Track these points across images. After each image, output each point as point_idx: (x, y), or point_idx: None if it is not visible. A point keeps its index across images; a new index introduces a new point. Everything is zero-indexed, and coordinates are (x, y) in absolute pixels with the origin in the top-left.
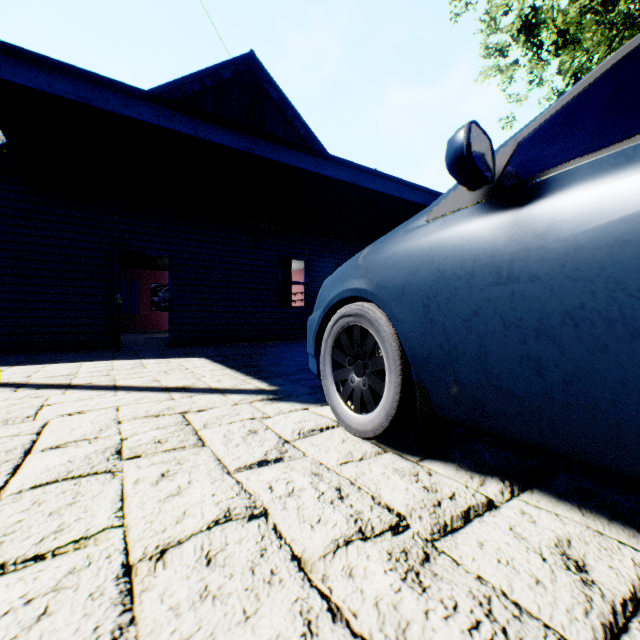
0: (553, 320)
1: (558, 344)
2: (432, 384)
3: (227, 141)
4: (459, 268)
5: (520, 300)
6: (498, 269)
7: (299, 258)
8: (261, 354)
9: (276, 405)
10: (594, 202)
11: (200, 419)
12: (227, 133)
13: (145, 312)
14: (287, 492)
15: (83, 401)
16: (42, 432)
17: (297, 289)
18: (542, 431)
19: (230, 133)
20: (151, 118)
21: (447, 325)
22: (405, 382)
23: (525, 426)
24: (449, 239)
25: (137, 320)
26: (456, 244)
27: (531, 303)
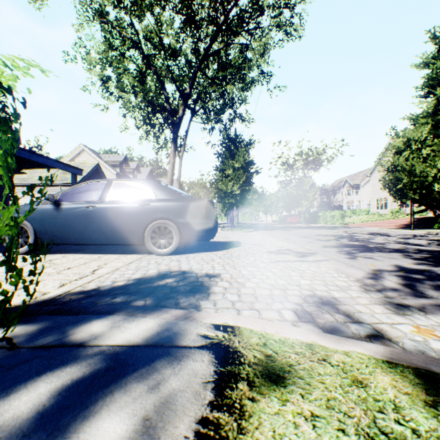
0: (62, 224)
1: (62, 228)
2: (43, 237)
3: None
4: (48, 215)
5: (58, 221)
6: (55, 216)
7: None
8: None
9: None
10: (66, 209)
11: None
12: None
13: None
14: None
15: None
16: None
17: None
18: (61, 240)
19: None
20: None
21: (46, 225)
22: (36, 238)
23: (59, 240)
24: (46, 209)
25: None
26: (48, 211)
27: (59, 222)
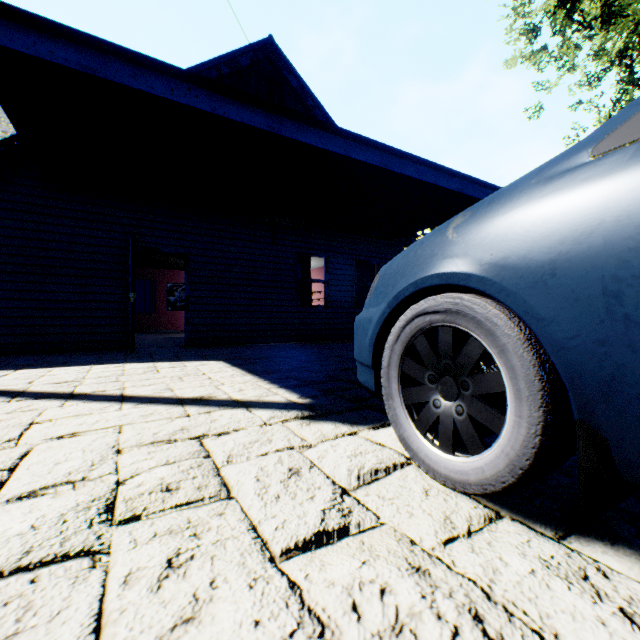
0: None
1: None
2: (619, 427)
3: (248, 119)
4: None
5: None
6: None
7: (319, 255)
8: (282, 357)
9: (315, 426)
10: None
11: (222, 448)
12: (248, 110)
13: (161, 312)
14: (379, 616)
15: (81, 417)
16: (17, 467)
17: (314, 288)
18: None
19: (251, 110)
20: (164, 92)
21: None
22: (550, 417)
23: None
24: None
25: (153, 320)
26: None
27: None
